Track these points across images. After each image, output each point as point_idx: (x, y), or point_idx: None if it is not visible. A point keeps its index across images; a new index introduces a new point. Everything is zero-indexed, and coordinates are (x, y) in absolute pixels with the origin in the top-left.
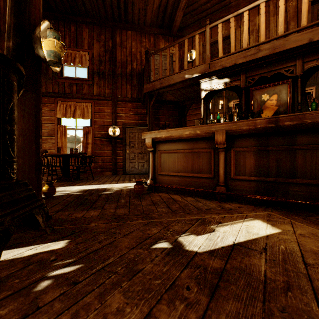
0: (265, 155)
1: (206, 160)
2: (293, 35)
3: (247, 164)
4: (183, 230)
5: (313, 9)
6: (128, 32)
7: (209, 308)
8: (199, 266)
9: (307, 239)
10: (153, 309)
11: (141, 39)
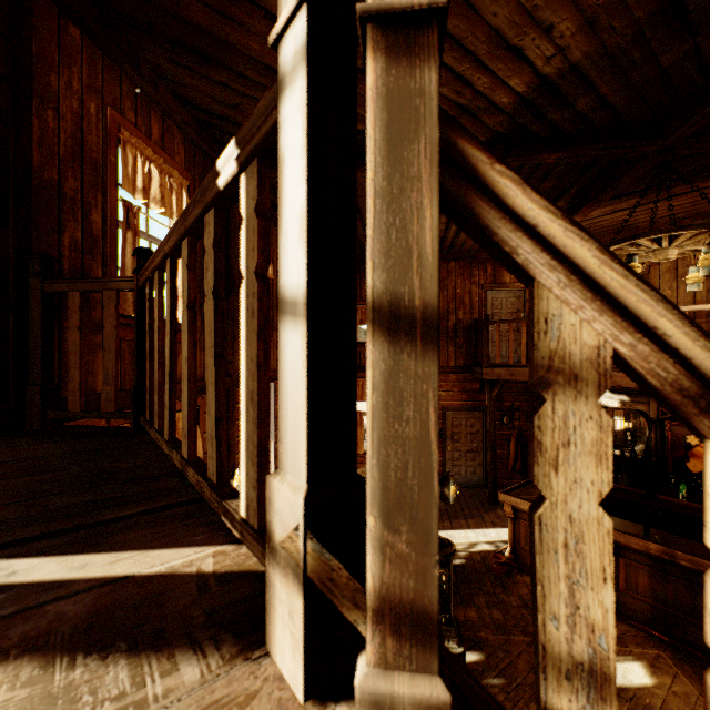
0: (662, 581)
1: None
2: None
3: (640, 582)
4: None
5: None
6: (451, 263)
7: None
8: None
9: (676, 698)
10: None
11: (471, 271)
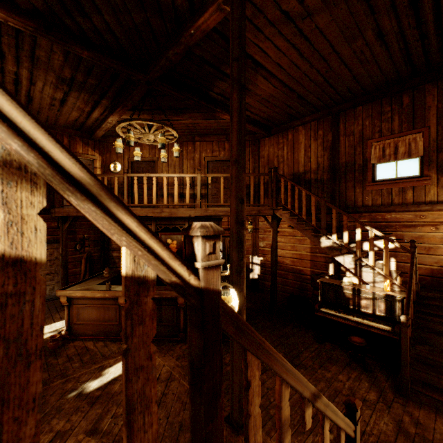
0: None
1: (114, 312)
2: (182, 209)
3: None
4: (88, 379)
5: (209, 165)
6: None
7: (89, 410)
8: (91, 397)
9: None
10: (70, 418)
11: None
